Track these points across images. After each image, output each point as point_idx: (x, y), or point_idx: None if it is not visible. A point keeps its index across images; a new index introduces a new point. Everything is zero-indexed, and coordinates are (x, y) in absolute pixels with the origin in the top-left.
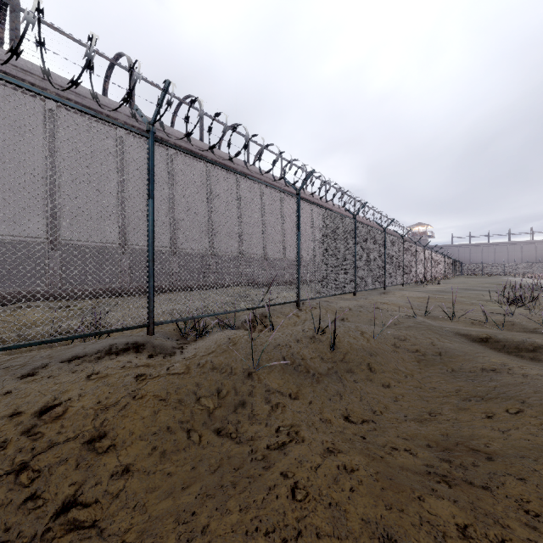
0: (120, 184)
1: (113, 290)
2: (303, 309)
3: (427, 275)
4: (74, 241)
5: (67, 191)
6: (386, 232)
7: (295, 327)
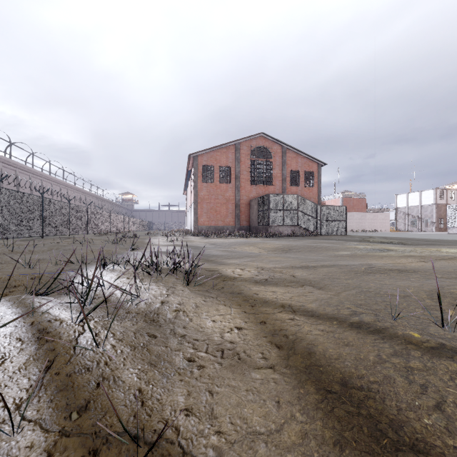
0: None
1: None
2: (1, 245)
3: (113, 229)
4: None
5: None
6: (96, 197)
7: None
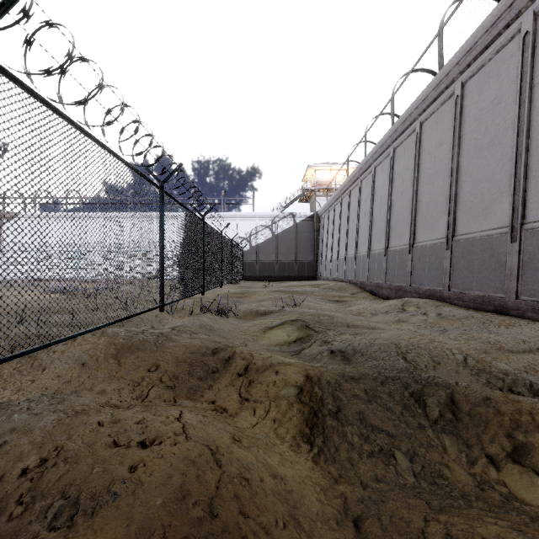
0: (520, 121)
1: (493, 301)
2: None
3: None
4: (464, 235)
5: (465, 177)
6: None
7: (153, 312)
